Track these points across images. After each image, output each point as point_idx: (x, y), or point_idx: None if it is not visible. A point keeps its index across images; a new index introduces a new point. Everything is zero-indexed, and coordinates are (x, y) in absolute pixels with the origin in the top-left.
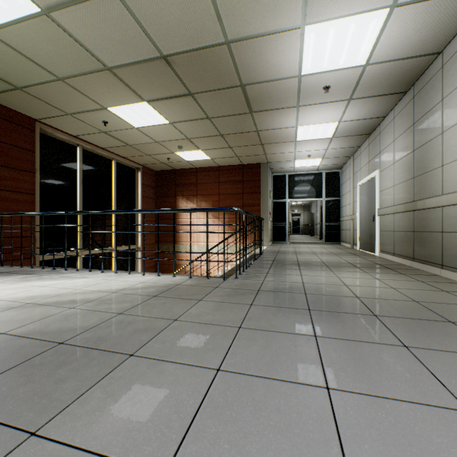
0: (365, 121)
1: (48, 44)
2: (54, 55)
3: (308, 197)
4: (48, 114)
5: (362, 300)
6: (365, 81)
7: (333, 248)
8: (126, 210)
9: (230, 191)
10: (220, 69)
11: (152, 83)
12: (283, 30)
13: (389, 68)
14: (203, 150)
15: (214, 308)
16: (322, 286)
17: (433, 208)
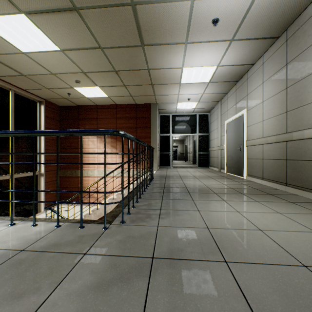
0: (237, 68)
1: None
2: None
3: (186, 132)
4: None
5: None
6: (250, 18)
7: (207, 171)
8: None
9: (126, 125)
10: None
11: None
12: None
13: (276, 2)
14: (100, 87)
15: None
16: (236, 235)
17: None
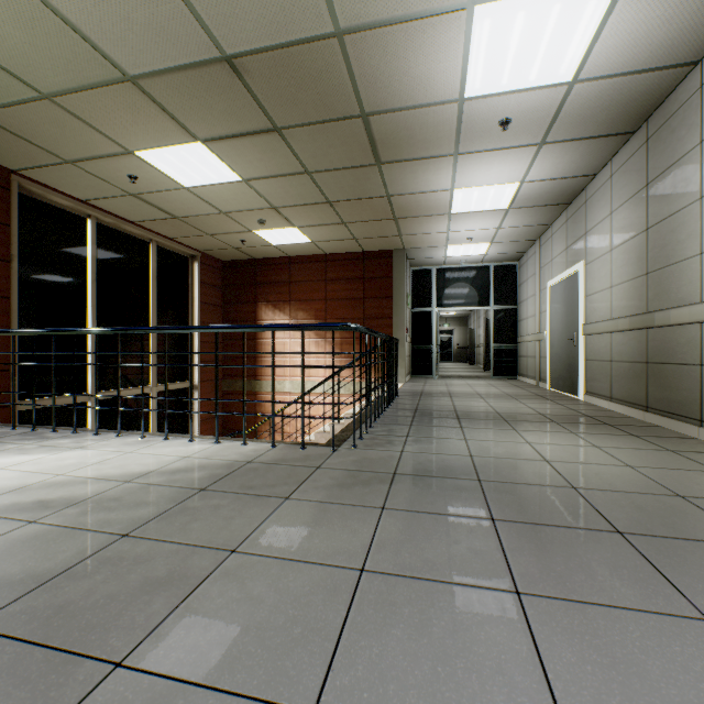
0: (563, 182)
1: (16, 28)
2: (29, 50)
3: (467, 304)
4: (32, 161)
5: (584, 494)
6: (569, 112)
7: (509, 386)
8: (159, 326)
9: (344, 294)
10: (326, 84)
11: (209, 108)
12: (436, 12)
13: (611, 88)
14: (299, 227)
15: (312, 519)
16: (506, 463)
17: (684, 324)
